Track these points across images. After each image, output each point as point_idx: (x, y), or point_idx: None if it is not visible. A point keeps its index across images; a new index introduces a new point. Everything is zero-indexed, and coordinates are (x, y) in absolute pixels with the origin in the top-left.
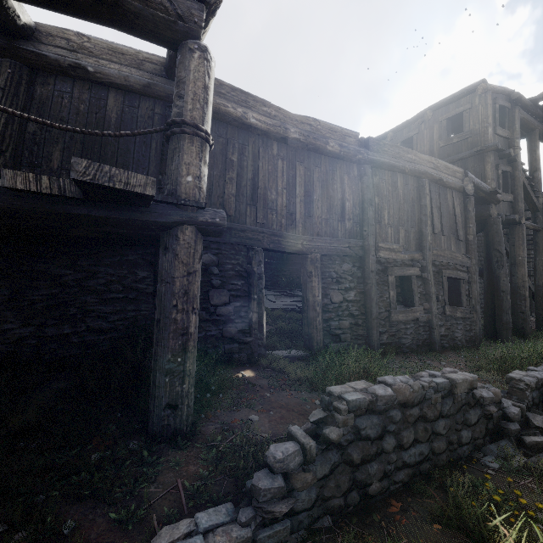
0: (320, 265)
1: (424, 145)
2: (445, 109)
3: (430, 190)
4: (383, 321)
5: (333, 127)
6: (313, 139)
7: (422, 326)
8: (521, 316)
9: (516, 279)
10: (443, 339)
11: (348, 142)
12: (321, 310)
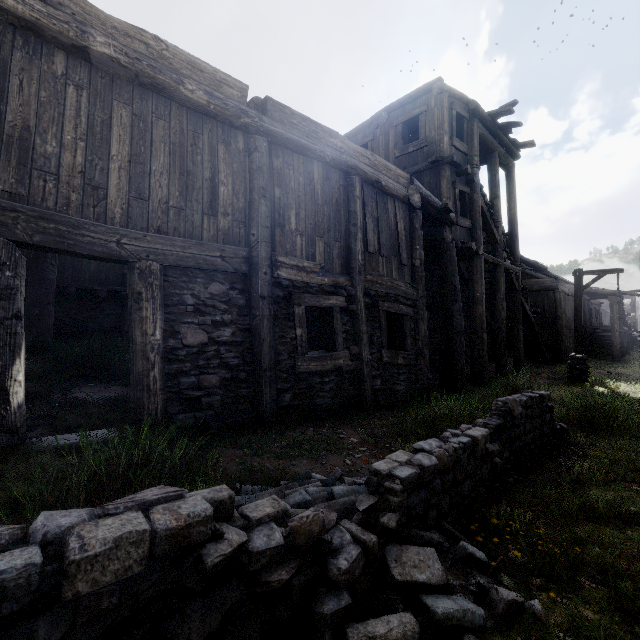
0: (160, 283)
1: (380, 154)
2: (401, 111)
3: (364, 193)
4: (286, 374)
5: (196, 62)
6: (149, 68)
7: (349, 378)
8: (479, 361)
9: (474, 319)
10: (379, 395)
11: (226, 95)
12: (162, 357)
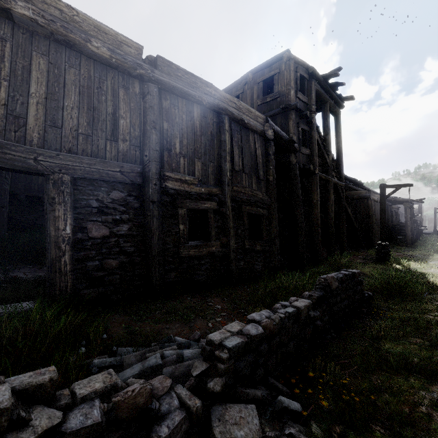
0: (70, 190)
1: (247, 103)
2: (262, 72)
3: (231, 128)
4: (171, 258)
5: (101, 26)
6: (62, 28)
7: (220, 260)
8: (315, 247)
9: (312, 218)
10: (242, 272)
11: (126, 52)
12: (71, 247)
